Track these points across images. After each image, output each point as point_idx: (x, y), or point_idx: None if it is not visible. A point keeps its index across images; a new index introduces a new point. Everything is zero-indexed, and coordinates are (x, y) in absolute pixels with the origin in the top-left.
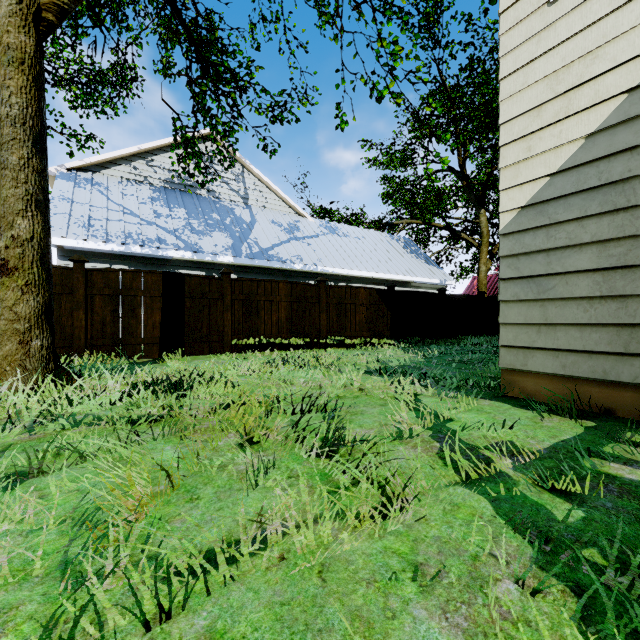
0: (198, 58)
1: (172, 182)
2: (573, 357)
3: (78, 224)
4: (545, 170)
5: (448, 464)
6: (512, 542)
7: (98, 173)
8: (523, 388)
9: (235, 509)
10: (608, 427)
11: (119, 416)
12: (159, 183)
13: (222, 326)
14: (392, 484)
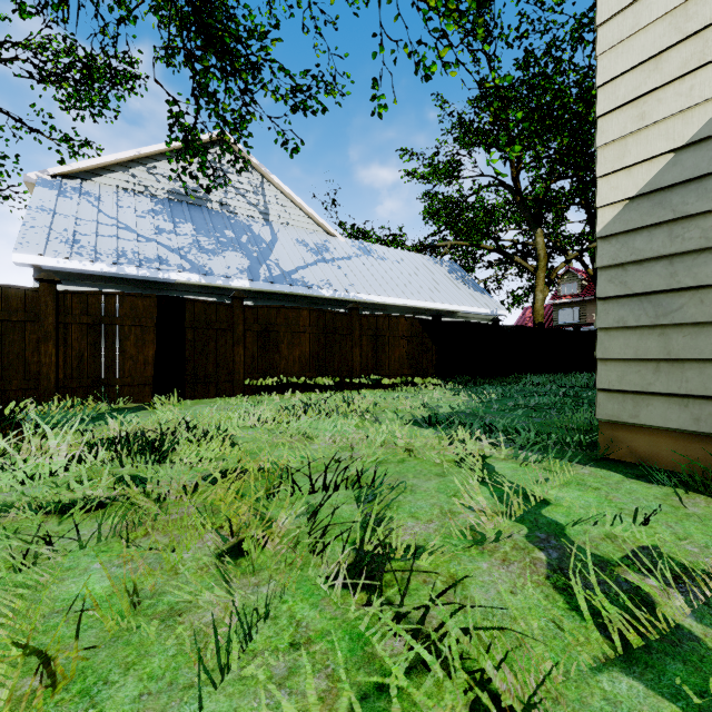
0: (197, 22)
1: (178, 193)
2: (711, 407)
3: (60, 239)
4: (667, 144)
5: (585, 617)
6: None
7: (89, 181)
8: (632, 448)
9: None
10: None
11: (40, 502)
12: (163, 194)
13: (232, 363)
14: (501, 698)
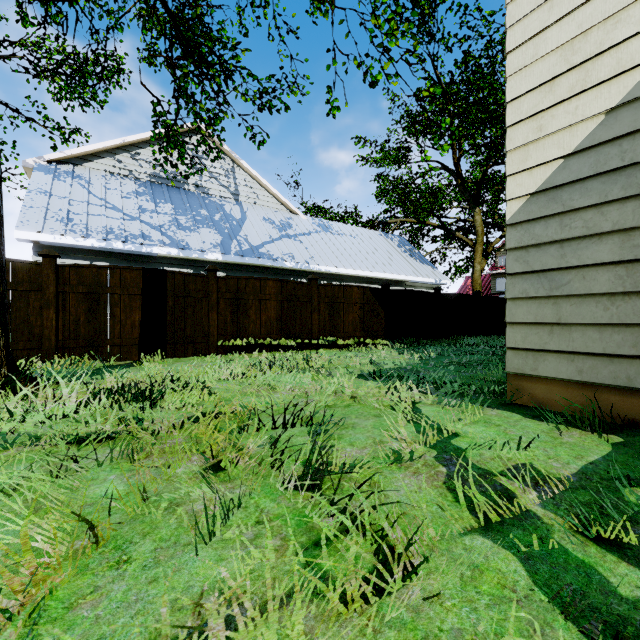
0: (178, 36)
1: (159, 177)
2: (591, 361)
3: (56, 218)
4: (558, 151)
5: (461, 503)
6: (566, 639)
7: (80, 166)
8: (533, 395)
9: (174, 580)
10: (638, 443)
11: (62, 434)
12: (145, 177)
13: (207, 326)
14: (391, 541)
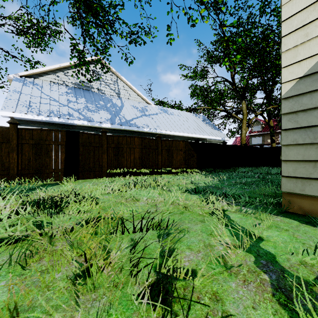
0: None
1: (78, 84)
2: None
3: (23, 105)
4: None
5: None
6: None
7: (37, 79)
8: (301, 207)
9: None
10: None
11: None
12: (71, 85)
13: (101, 162)
14: None
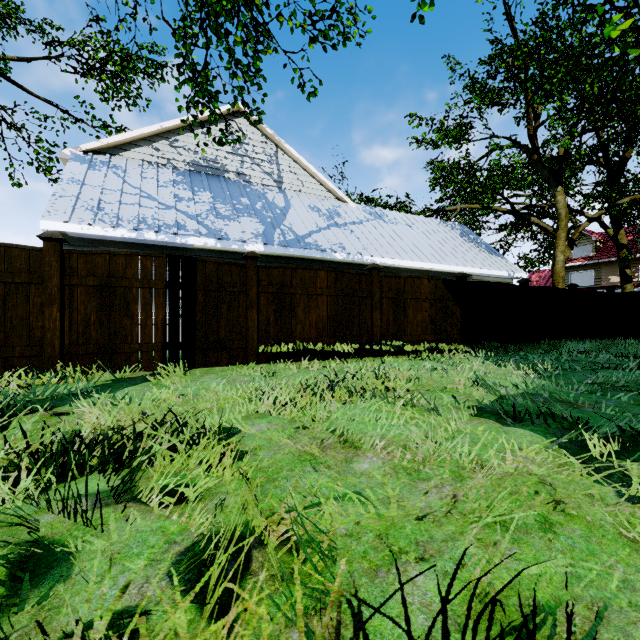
0: None
1: (198, 165)
2: None
3: (85, 208)
4: None
5: None
6: None
7: (117, 156)
8: None
9: None
10: None
11: None
12: (183, 166)
13: (245, 328)
14: None
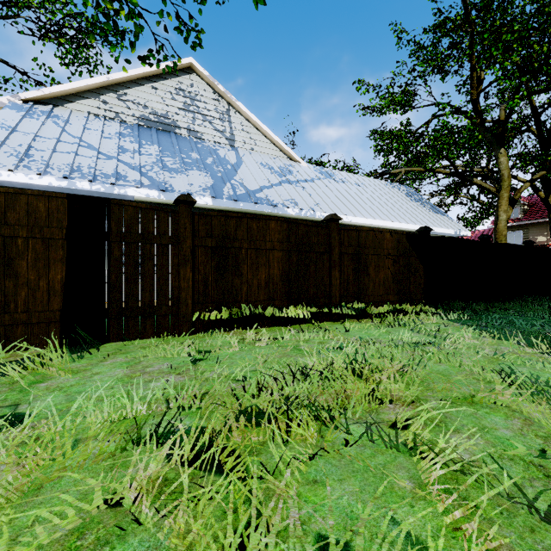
0: None
1: (148, 119)
2: None
3: (10, 153)
4: None
5: None
6: None
7: (61, 107)
8: None
9: None
10: None
11: None
12: (132, 120)
13: (177, 289)
14: None
